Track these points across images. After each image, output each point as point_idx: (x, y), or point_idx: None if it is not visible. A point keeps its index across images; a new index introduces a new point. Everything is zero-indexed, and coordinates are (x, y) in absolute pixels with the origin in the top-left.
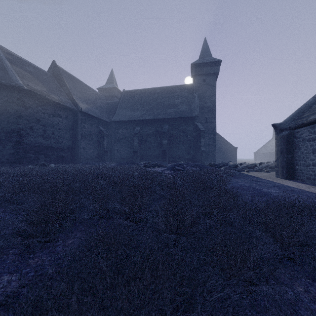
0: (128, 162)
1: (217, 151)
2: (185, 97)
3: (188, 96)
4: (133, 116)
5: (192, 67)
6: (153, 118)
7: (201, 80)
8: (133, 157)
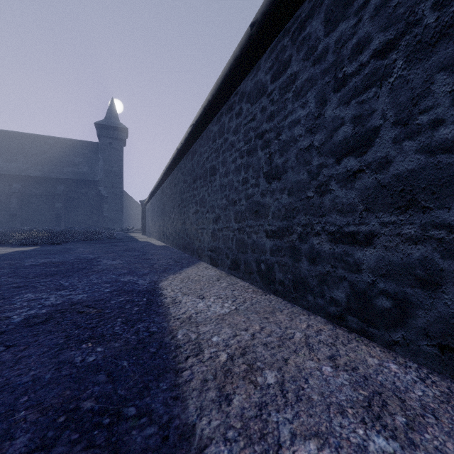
0: (3, 227)
1: (131, 217)
2: (88, 156)
3: (92, 156)
4: (9, 169)
5: (97, 126)
6: (42, 176)
7: (107, 142)
8: (10, 222)
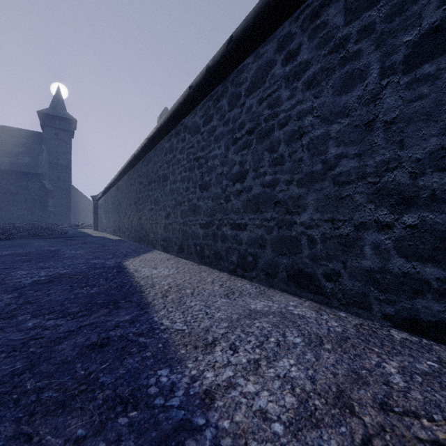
0: None
1: (80, 213)
2: (30, 147)
3: (34, 146)
4: None
5: (40, 115)
6: None
7: (53, 133)
8: None
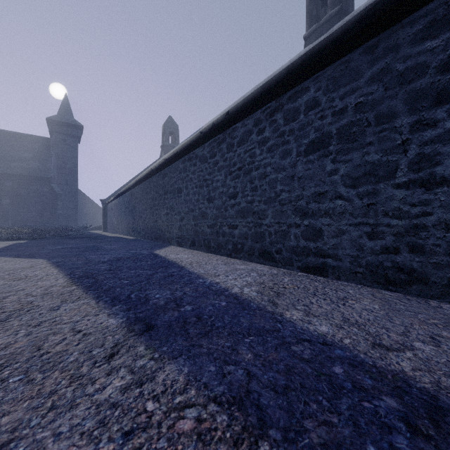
0: None
1: (85, 215)
2: (39, 152)
3: (43, 151)
4: None
5: (49, 122)
6: None
7: (60, 138)
8: None
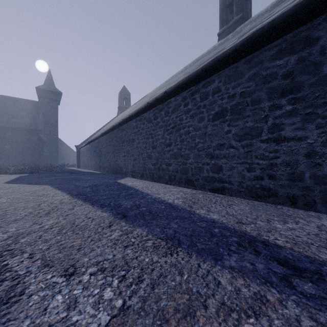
0: None
1: (63, 156)
2: (31, 111)
3: (34, 111)
4: None
5: (37, 90)
6: None
7: (46, 101)
8: None
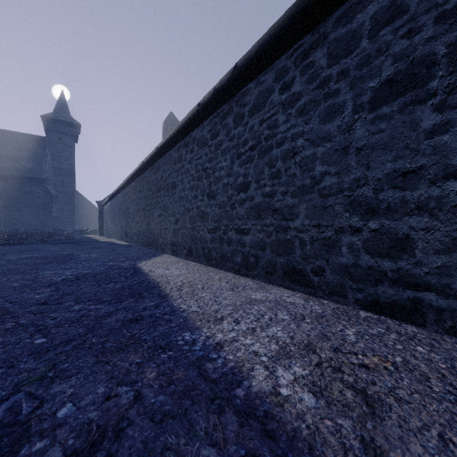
0: None
1: (84, 218)
2: (34, 151)
3: (38, 151)
4: None
5: (44, 119)
6: None
7: (57, 137)
8: None
